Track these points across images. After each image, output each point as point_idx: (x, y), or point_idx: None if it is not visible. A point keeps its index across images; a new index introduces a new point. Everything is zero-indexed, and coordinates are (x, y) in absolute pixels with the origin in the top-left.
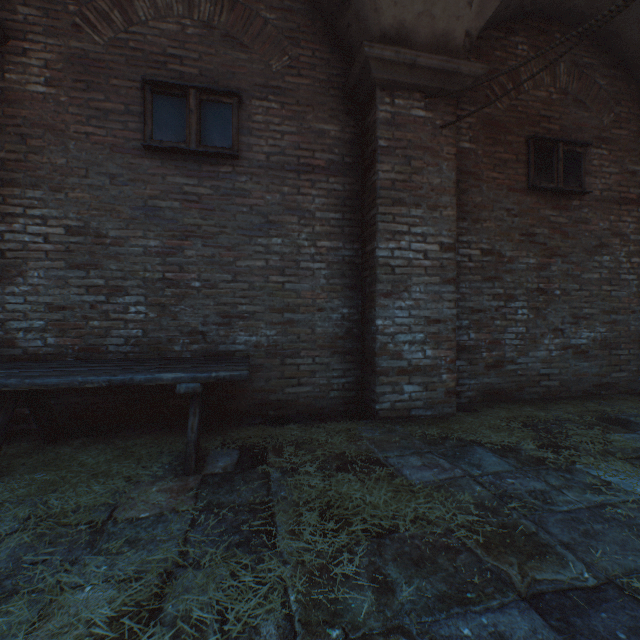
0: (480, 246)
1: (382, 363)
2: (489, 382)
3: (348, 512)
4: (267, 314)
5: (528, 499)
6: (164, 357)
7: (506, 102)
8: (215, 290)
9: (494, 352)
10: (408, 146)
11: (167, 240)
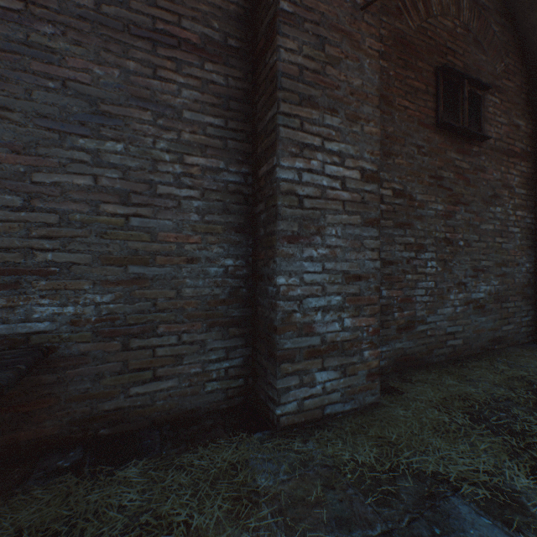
0: (392, 185)
1: (285, 343)
2: (401, 347)
3: None
4: (96, 267)
5: None
6: None
7: (417, 22)
8: None
9: (406, 311)
10: (321, 22)
11: None
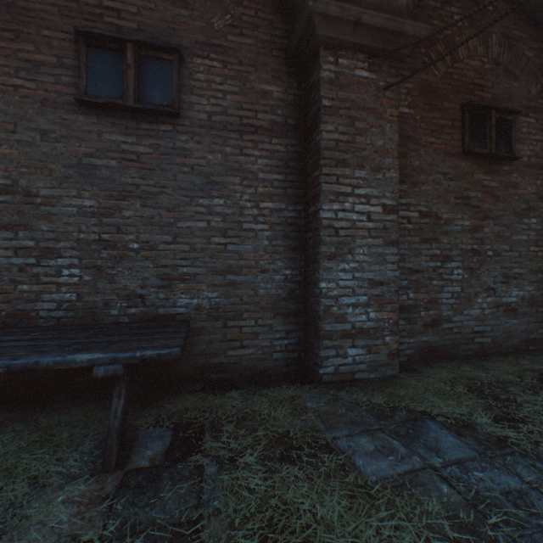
0: (418, 208)
1: (326, 326)
2: (427, 340)
3: (296, 539)
4: (209, 276)
5: (509, 508)
6: (97, 323)
7: (443, 70)
8: (155, 252)
9: (431, 311)
10: (352, 106)
11: (103, 200)
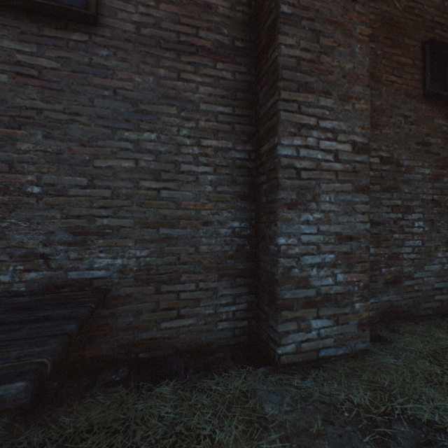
0: (379, 153)
1: (285, 294)
2: (388, 300)
3: None
4: (137, 229)
5: None
6: None
7: (404, 2)
8: (63, 198)
9: (392, 267)
10: (316, 18)
11: None
